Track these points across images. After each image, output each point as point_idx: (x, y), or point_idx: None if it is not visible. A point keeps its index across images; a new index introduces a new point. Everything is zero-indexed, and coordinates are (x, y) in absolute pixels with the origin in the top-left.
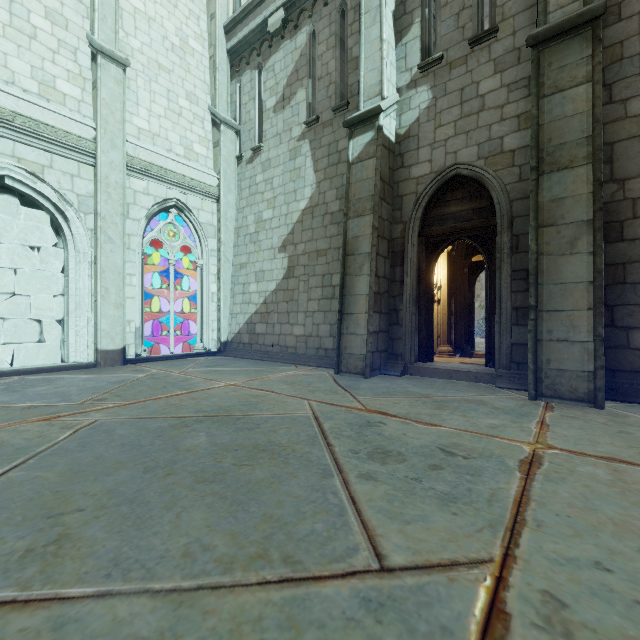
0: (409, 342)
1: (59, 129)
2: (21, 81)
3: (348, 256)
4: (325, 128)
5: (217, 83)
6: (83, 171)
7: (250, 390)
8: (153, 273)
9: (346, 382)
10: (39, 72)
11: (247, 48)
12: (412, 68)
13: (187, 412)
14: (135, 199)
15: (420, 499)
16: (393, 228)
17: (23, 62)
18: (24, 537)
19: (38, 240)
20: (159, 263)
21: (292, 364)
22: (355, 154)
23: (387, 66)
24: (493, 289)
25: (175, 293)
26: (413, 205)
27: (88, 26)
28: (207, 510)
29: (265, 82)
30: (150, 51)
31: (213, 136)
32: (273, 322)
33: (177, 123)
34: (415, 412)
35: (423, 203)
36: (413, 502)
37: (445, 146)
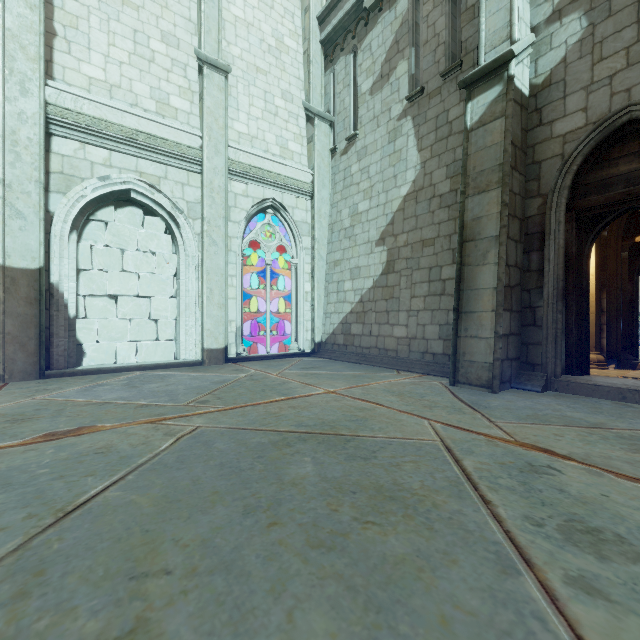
0: (552, 348)
1: (172, 141)
2: (142, 102)
3: (466, 242)
4: (431, 99)
5: (311, 77)
6: (191, 179)
7: (353, 400)
8: (251, 274)
9: (469, 397)
10: (156, 92)
11: (341, 33)
12: None
13: (288, 425)
14: (235, 202)
15: None
16: (526, 204)
17: (144, 85)
18: (97, 612)
19: (156, 247)
20: (257, 264)
21: (393, 369)
22: (475, 118)
23: (519, 1)
24: None
25: (271, 293)
26: (558, 171)
27: (196, 42)
28: (331, 613)
29: (361, 64)
30: (249, 56)
31: (307, 132)
32: (370, 322)
33: (273, 123)
34: (599, 454)
35: (574, 166)
36: None
37: (610, 85)
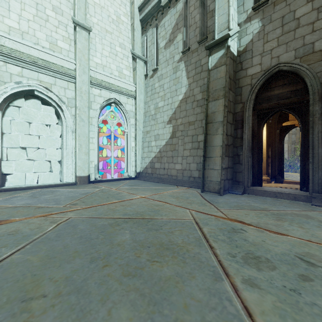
0: (247, 174)
1: (58, 65)
2: (41, 42)
3: (208, 124)
4: (193, 53)
5: (135, 37)
6: (70, 86)
7: (153, 201)
8: (103, 137)
9: (209, 197)
10: (49, 38)
11: (150, 17)
12: (248, 10)
13: (119, 215)
14: (94, 99)
15: (310, 318)
16: (235, 106)
17: (42, 33)
18: None
19: (49, 121)
20: (106, 132)
21: (175, 185)
22: (212, 64)
23: (232, 10)
24: (306, 141)
25: (114, 147)
26: (249, 91)
27: (72, 13)
28: (131, 308)
29: (159, 33)
30: (102, 23)
31: (133, 65)
32: (164, 162)
33: (115, 59)
34: (263, 222)
35: (256, 90)
36: (305, 321)
37: (271, 54)
